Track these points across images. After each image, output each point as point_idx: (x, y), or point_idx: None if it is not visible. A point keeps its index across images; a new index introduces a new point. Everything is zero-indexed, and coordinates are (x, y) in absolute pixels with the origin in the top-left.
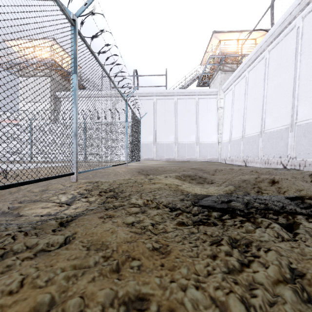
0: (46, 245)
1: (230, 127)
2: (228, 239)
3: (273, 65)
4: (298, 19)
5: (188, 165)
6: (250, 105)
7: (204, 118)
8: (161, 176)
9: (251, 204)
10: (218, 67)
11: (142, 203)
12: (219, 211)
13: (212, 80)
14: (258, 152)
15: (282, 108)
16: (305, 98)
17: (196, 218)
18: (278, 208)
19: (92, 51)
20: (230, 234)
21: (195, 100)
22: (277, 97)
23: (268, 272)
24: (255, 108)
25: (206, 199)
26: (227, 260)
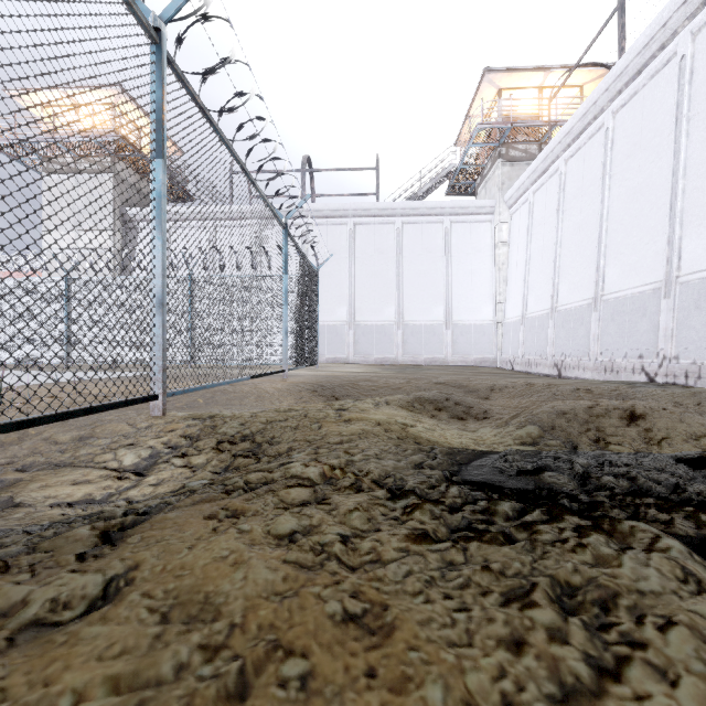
0: (49, 608)
1: (524, 289)
2: (550, 585)
3: (623, 145)
4: (682, 38)
5: (428, 376)
6: (570, 237)
7: (463, 268)
8: (365, 403)
9: (594, 479)
10: (496, 151)
11: (319, 474)
12: (514, 499)
13: (482, 181)
14: (589, 345)
15: (646, 243)
16: (700, 220)
17: (458, 519)
18: (664, 490)
19: (202, 108)
20: (555, 570)
21: (443, 225)
22: (633, 218)
23: (680, 702)
24: (581, 244)
25: (479, 462)
26: (557, 658)
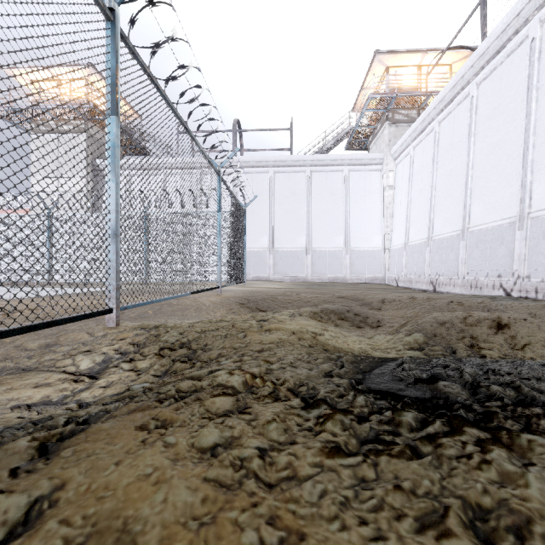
0: None
1: (406, 223)
2: (462, 508)
3: (485, 109)
4: (532, 25)
5: (331, 291)
6: (442, 182)
7: (358, 206)
8: (282, 315)
9: (483, 388)
10: (384, 115)
11: (242, 383)
12: (415, 409)
13: (373, 139)
14: (458, 266)
15: (503, 187)
16: None
17: (367, 430)
18: None
19: (150, 76)
20: (465, 490)
21: (343, 173)
22: (493, 166)
23: None
24: (451, 187)
25: (380, 370)
26: None
